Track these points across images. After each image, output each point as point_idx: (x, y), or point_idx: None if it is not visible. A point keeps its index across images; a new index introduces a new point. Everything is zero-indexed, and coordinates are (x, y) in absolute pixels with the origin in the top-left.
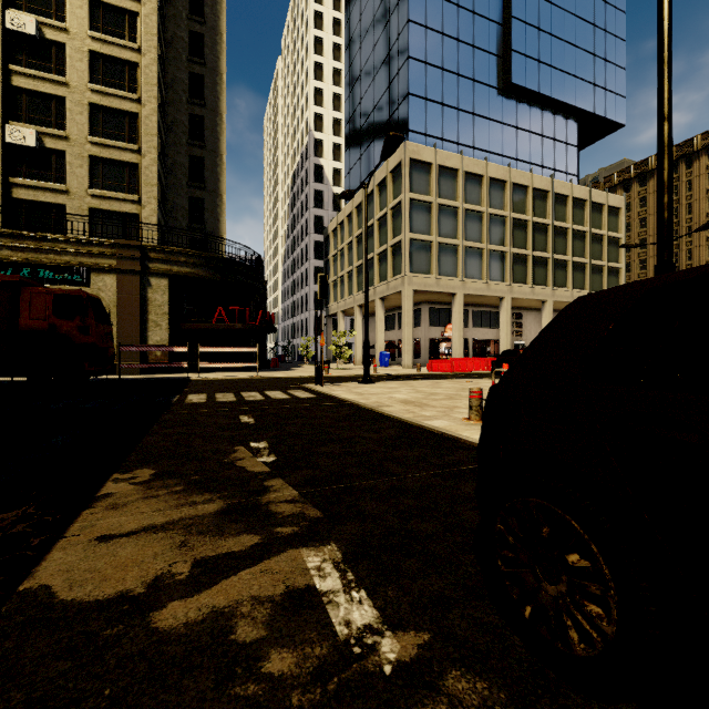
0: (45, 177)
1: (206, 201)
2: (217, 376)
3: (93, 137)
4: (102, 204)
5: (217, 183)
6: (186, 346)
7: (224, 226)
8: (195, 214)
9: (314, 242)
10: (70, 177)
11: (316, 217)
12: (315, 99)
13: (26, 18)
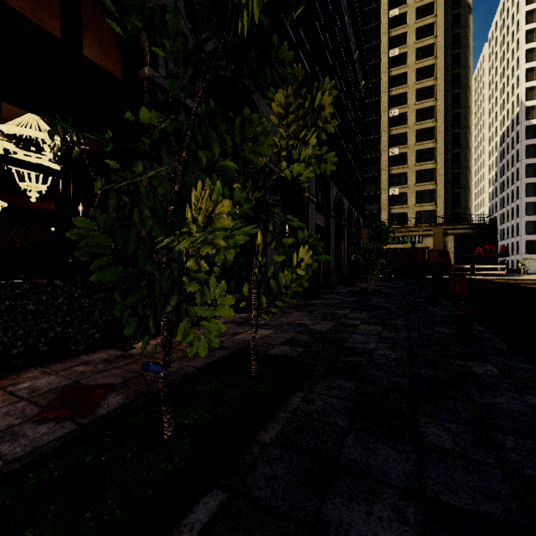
0: (400, 203)
1: (461, 193)
2: (481, 277)
3: (417, 184)
4: (420, 209)
5: (467, 183)
6: (469, 265)
7: (471, 203)
8: (454, 200)
9: (525, 184)
10: (408, 202)
11: (527, 165)
12: (526, 77)
13: (395, 149)
